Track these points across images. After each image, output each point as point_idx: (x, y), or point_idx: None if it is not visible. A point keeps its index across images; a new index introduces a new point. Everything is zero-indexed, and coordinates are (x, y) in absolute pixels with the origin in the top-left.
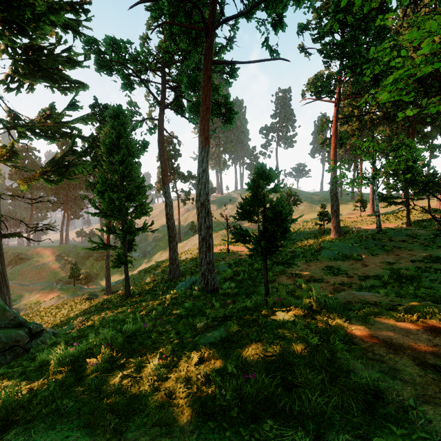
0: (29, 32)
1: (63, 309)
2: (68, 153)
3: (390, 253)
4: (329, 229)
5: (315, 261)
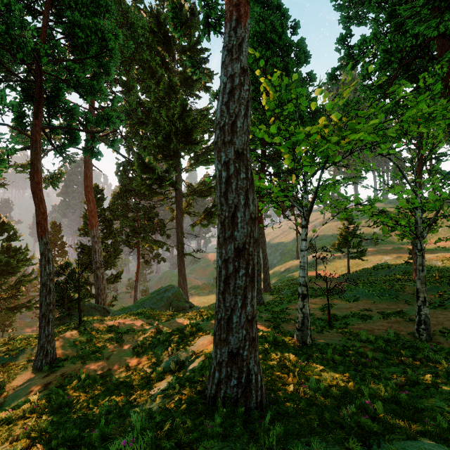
0: (194, 148)
1: (211, 298)
2: (212, 207)
3: (390, 304)
4: (428, 268)
5: (330, 299)
